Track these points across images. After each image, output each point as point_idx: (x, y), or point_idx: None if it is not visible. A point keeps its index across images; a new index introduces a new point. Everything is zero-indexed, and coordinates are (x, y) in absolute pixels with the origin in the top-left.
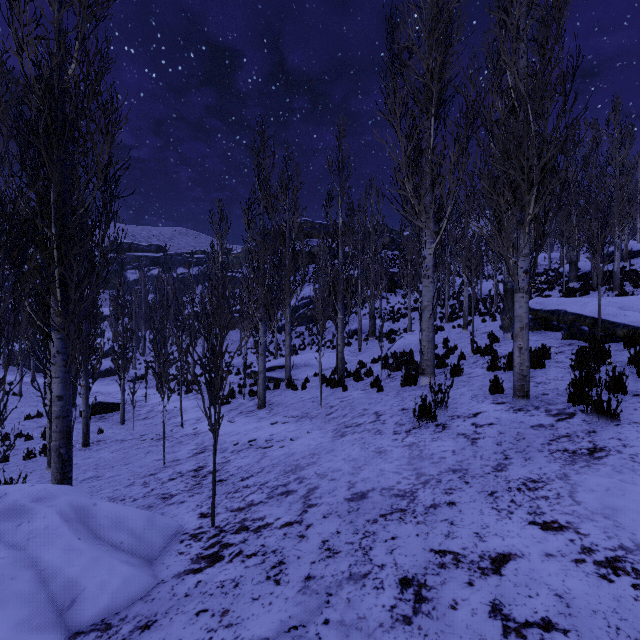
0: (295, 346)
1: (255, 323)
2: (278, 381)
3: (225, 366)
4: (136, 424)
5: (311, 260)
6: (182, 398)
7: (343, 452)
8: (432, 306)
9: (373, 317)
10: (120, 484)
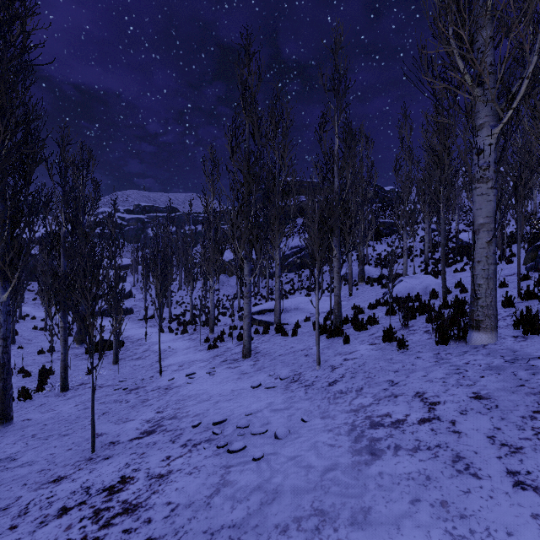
0: (285, 291)
1: (239, 261)
2: (267, 325)
3: (222, 308)
4: (126, 365)
5: (300, 214)
6: (177, 338)
7: (400, 539)
8: (494, 224)
9: (362, 262)
10: (0, 498)
